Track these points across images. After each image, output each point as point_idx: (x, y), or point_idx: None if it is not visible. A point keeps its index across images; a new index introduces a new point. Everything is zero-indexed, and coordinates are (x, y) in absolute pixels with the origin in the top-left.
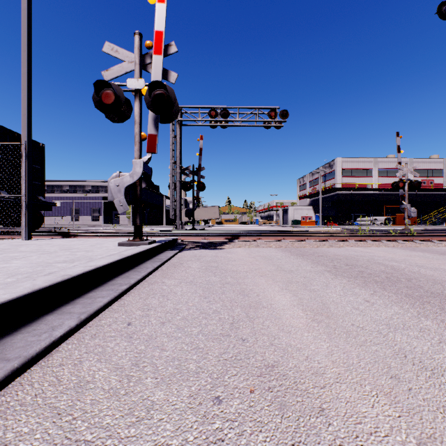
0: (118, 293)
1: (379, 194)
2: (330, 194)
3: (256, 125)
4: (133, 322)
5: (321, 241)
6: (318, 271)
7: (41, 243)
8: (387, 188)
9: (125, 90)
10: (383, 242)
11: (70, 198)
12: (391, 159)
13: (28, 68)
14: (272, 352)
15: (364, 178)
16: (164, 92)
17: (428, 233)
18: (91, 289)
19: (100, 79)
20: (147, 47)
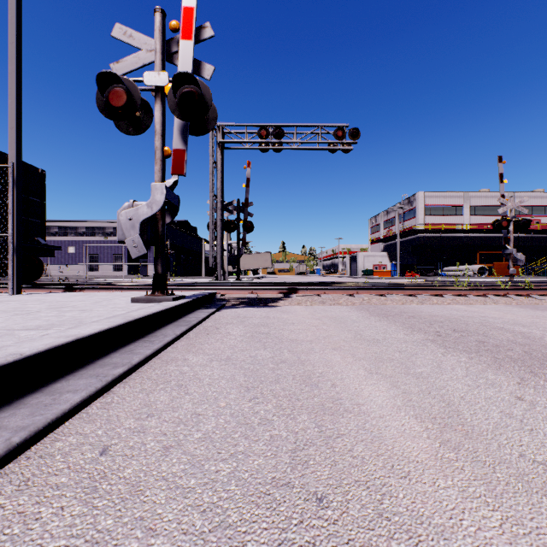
0: (104, 383)
1: (471, 237)
2: (410, 237)
3: (319, 148)
4: (112, 446)
5: (407, 296)
6: (417, 341)
7: (29, 299)
8: (482, 230)
9: (143, 90)
10: (491, 298)
11: (87, 242)
12: (486, 194)
13: (17, 66)
14: (385, 541)
15: (453, 217)
16: (195, 90)
17: (545, 286)
18: (64, 375)
19: (105, 71)
20: (172, 30)
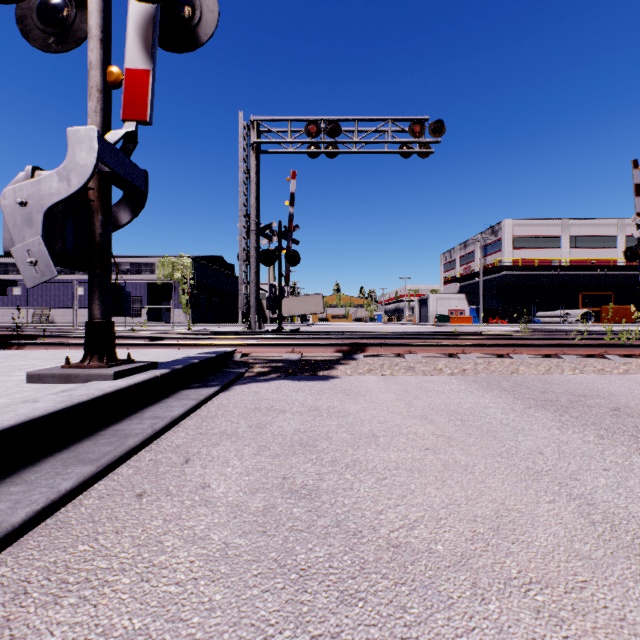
0: None
1: (571, 275)
2: (494, 275)
3: (387, 151)
4: None
5: (542, 357)
6: None
7: None
8: (585, 265)
9: None
10: None
11: None
12: (590, 221)
13: None
14: None
15: (548, 251)
16: None
17: None
18: None
19: None
20: None
